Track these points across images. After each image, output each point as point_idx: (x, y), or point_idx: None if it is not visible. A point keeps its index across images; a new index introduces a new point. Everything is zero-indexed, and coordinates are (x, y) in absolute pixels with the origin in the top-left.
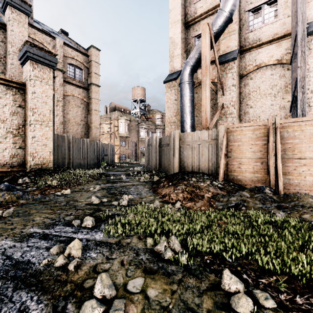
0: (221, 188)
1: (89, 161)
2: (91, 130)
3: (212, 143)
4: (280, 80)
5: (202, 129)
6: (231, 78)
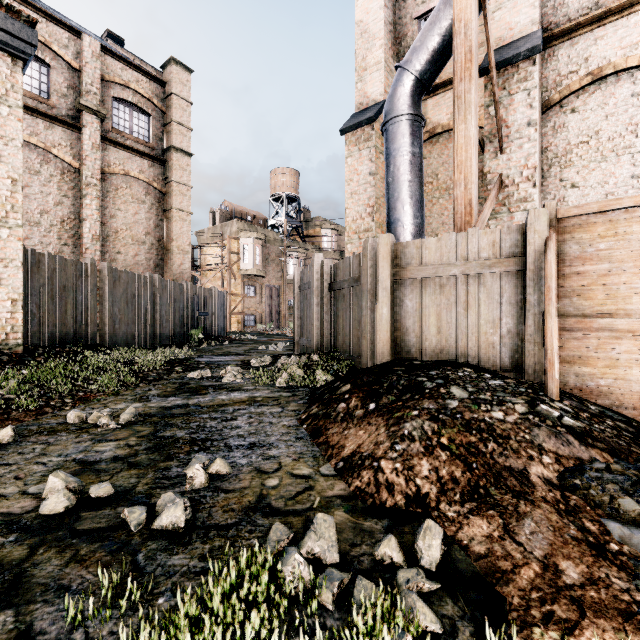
0: (580, 434)
1: (160, 328)
2: (170, 256)
3: (502, 270)
4: None
5: None
6: (523, 105)
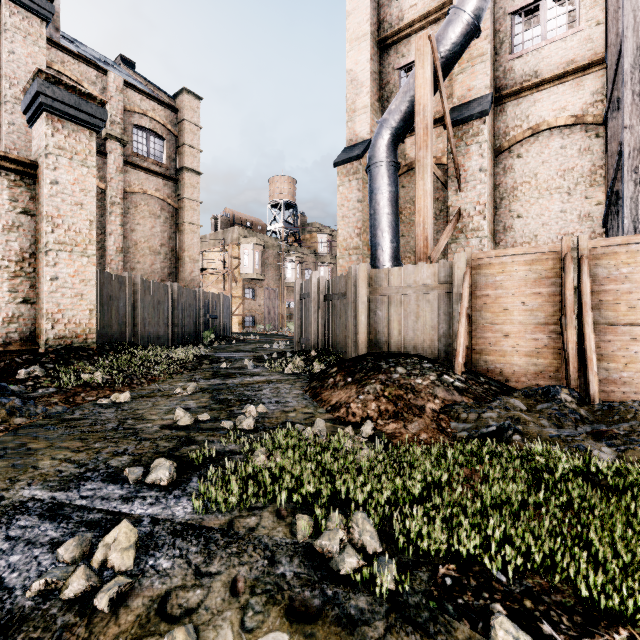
0: (461, 390)
1: (178, 329)
2: (182, 265)
3: (439, 292)
4: (581, 159)
5: (417, 262)
6: (476, 155)
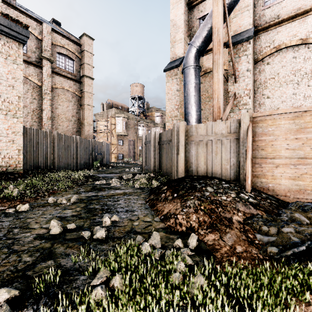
0: (254, 205)
1: (79, 161)
2: (83, 127)
3: (230, 138)
4: (305, 64)
5: (213, 121)
6: (245, 62)
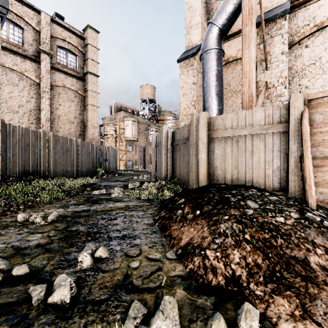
0: None
1: (81, 167)
2: (87, 129)
3: (273, 131)
4: None
5: None
6: (279, 43)
